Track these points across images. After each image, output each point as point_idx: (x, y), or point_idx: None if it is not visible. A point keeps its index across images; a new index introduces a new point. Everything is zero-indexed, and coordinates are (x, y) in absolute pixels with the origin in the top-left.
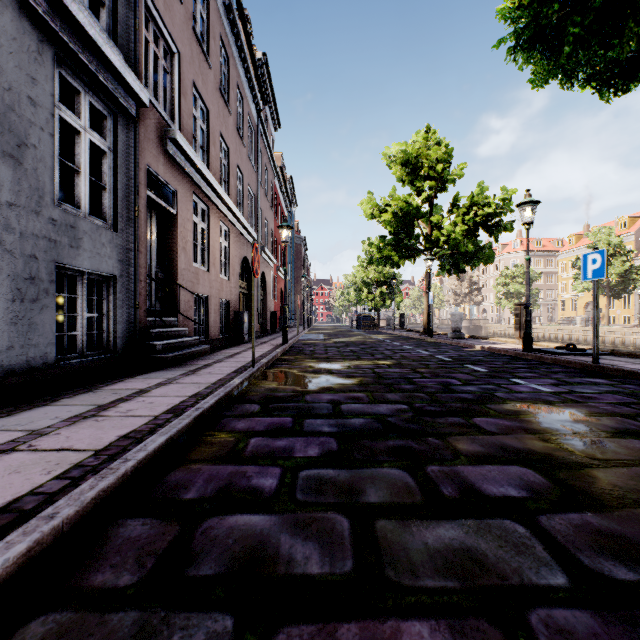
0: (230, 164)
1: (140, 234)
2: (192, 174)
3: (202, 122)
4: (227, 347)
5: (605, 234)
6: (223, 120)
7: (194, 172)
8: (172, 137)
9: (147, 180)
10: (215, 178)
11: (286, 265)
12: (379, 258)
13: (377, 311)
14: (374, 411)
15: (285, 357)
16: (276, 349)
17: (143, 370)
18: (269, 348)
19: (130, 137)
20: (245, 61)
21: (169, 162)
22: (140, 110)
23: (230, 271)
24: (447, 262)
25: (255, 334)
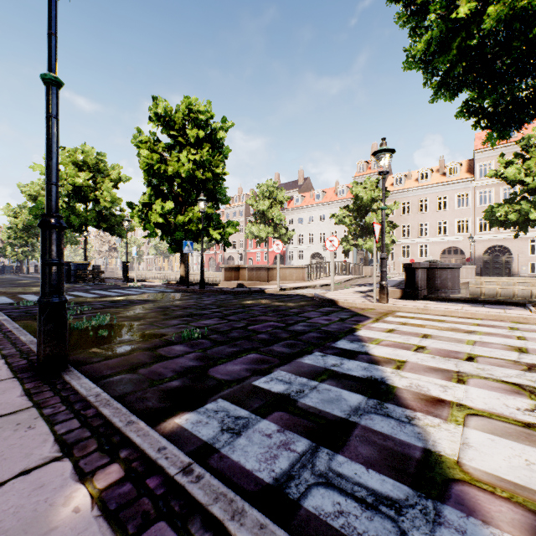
0: None
1: None
2: None
3: None
4: None
5: None
6: None
7: None
8: None
9: None
10: None
11: None
12: (16, 236)
13: (21, 262)
14: None
15: None
16: None
17: None
18: None
19: None
20: None
21: None
22: None
23: None
24: None
25: None
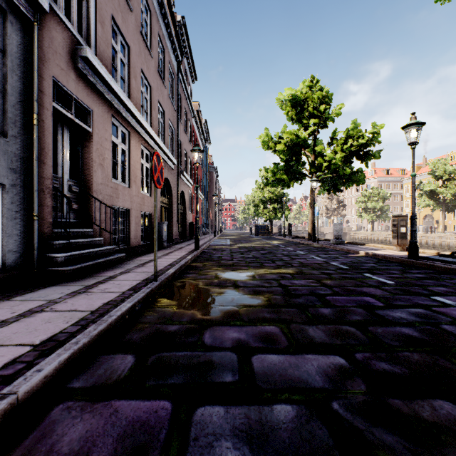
0: (151, 99)
1: (43, 144)
2: (110, 97)
3: (123, 56)
4: (146, 253)
5: (442, 164)
6: (144, 60)
7: (112, 96)
8: (83, 55)
9: (54, 92)
10: (136, 107)
11: (202, 187)
12: (273, 180)
13: (270, 222)
14: (302, 376)
15: (194, 264)
16: (187, 256)
17: (36, 285)
18: (182, 254)
19: (28, 42)
20: (165, 17)
21: (82, 81)
22: (43, 19)
23: (151, 188)
24: (326, 183)
25: (175, 240)
